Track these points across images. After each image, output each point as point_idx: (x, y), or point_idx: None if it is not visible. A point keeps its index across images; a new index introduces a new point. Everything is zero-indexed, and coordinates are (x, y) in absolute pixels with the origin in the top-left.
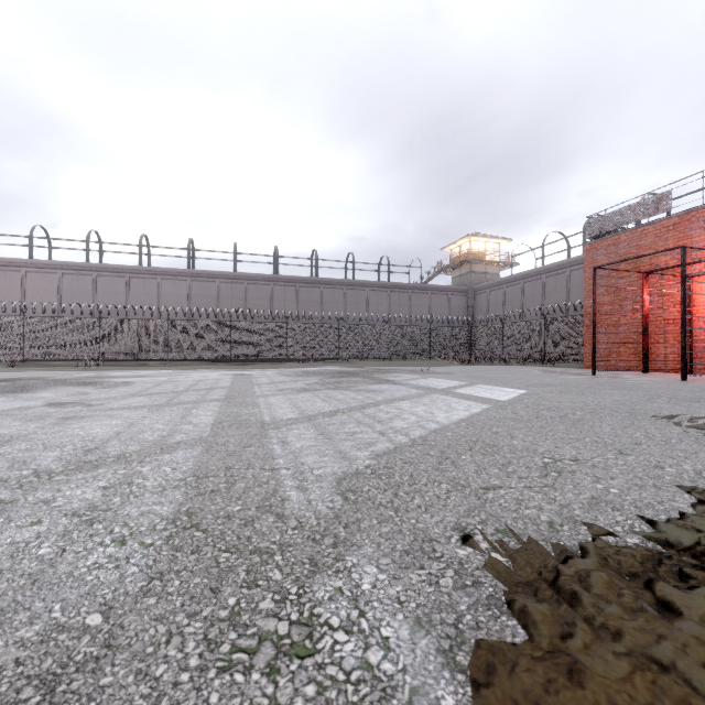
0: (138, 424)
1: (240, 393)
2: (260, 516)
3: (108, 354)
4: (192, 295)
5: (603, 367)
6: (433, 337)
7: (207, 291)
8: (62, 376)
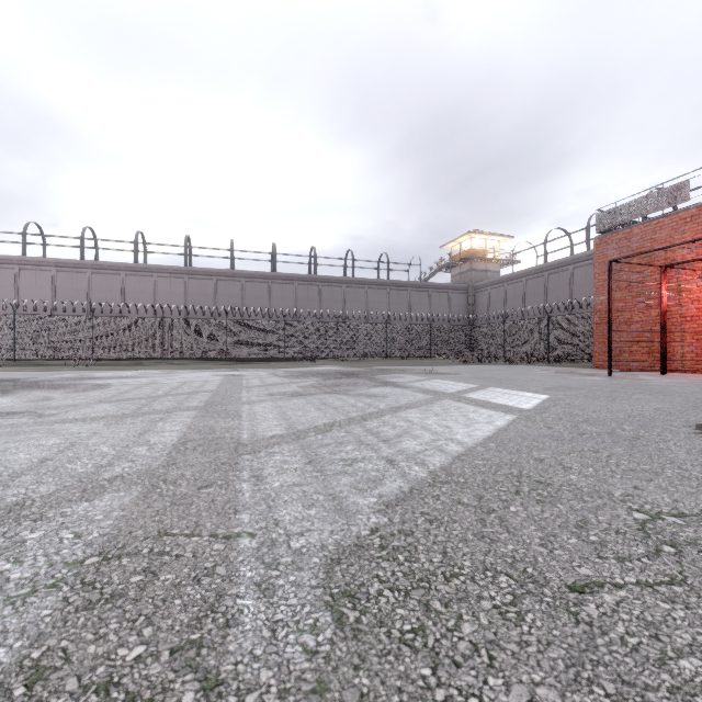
0: (79, 445)
1: (224, 399)
2: (170, 681)
3: (101, 353)
4: (188, 293)
5: (614, 367)
6: (433, 336)
7: (204, 289)
8: (40, 377)
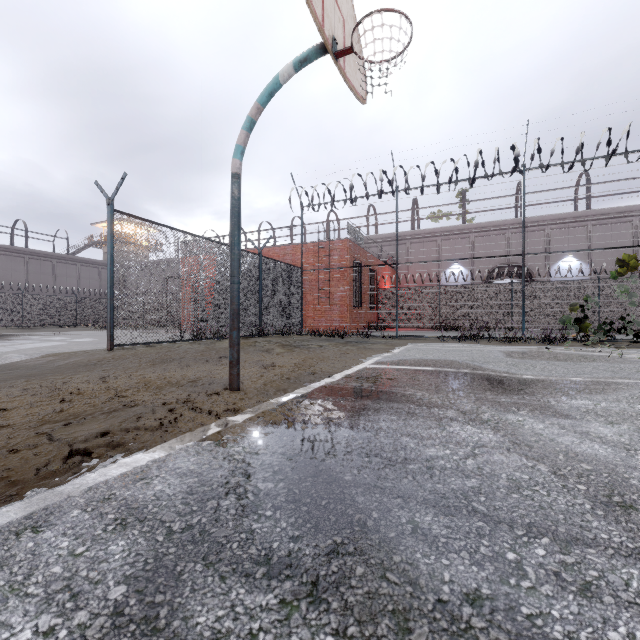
0: None
1: None
2: None
3: None
4: None
5: (188, 329)
6: (79, 307)
7: None
8: None
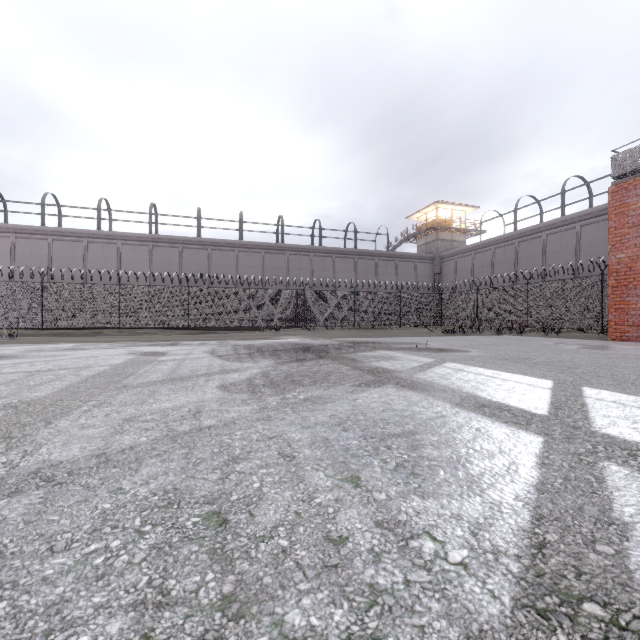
0: None
1: None
2: None
3: (51, 321)
4: (153, 261)
5: (637, 339)
6: (403, 304)
7: (169, 257)
8: None
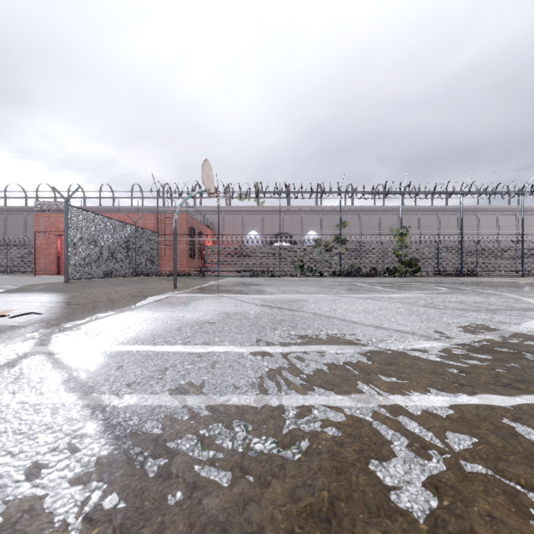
0: None
1: None
2: None
3: None
4: None
5: (43, 274)
6: None
7: None
8: None
